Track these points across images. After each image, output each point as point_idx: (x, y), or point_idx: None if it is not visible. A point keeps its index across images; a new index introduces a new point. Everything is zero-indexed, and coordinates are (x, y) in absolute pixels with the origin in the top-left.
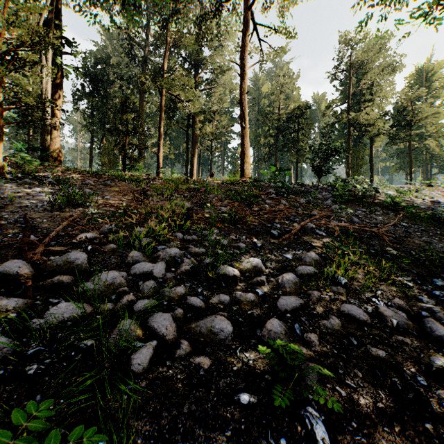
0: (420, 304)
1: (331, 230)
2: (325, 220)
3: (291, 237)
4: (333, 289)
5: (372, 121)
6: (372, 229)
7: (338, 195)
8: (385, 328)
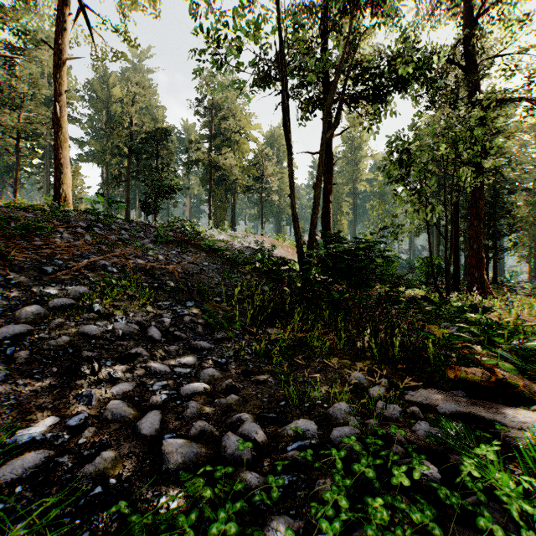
0: (158, 319)
1: (127, 267)
2: (124, 258)
3: (69, 274)
4: (85, 316)
5: (230, 168)
6: (167, 266)
7: (157, 235)
8: (112, 338)
